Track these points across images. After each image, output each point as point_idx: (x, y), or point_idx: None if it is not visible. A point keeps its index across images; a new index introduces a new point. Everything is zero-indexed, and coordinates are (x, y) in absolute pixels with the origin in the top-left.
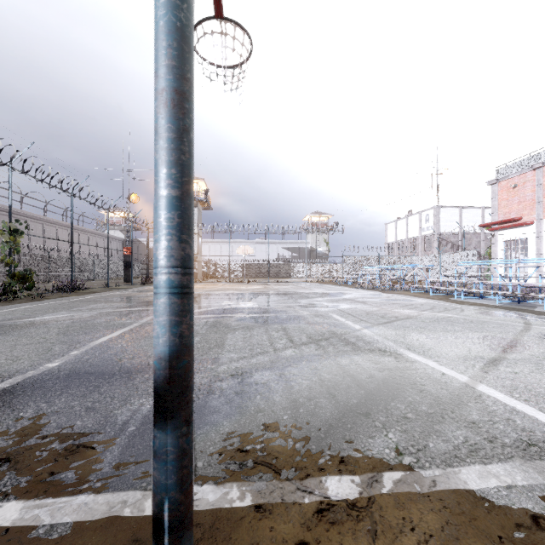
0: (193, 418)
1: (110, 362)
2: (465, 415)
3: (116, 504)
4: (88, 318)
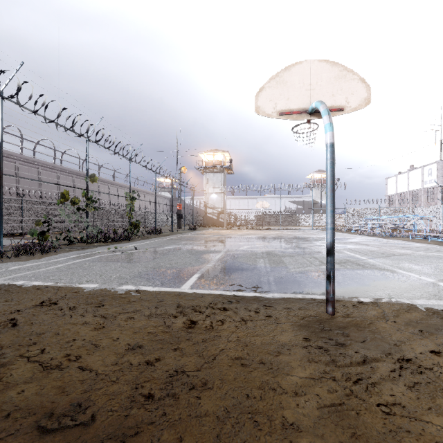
0: (295, 282)
1: (234, 265)
2: (425, 290)
3: (288, 295)
4: (193, 248)
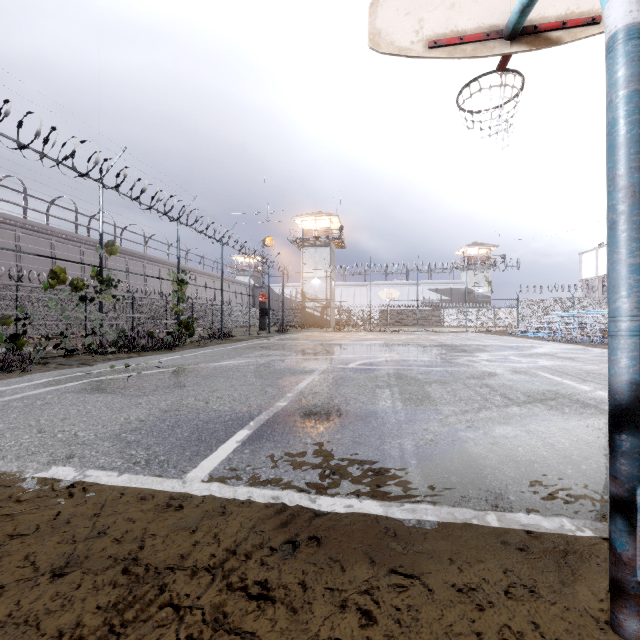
0: (467, 460)
1: (331, 405)
2: None
3: (458, 515)
4: (267, 365)
